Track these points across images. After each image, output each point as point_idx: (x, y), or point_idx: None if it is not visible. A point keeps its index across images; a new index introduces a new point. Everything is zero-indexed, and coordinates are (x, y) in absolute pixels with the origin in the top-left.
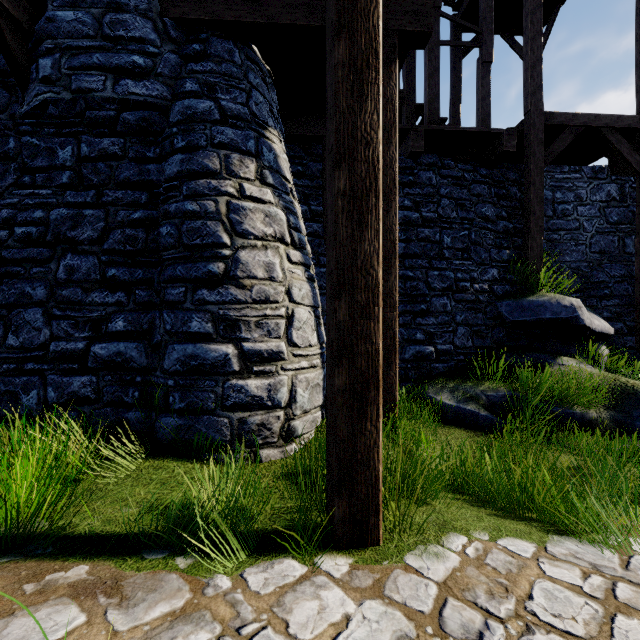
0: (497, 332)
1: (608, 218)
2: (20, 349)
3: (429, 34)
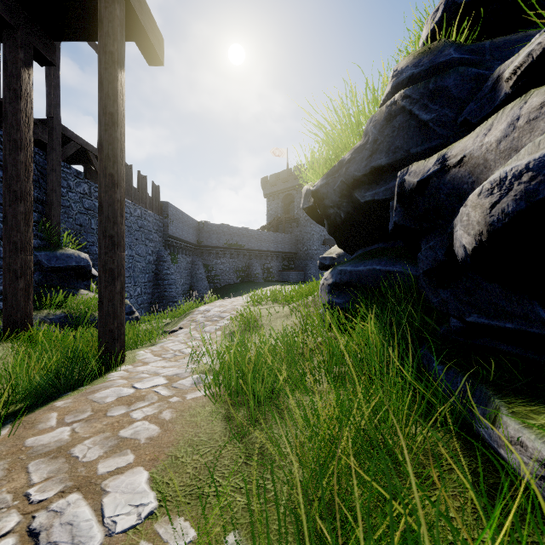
0: (38, 275)
1: (84, 205)
2: None
3: (53, 65)
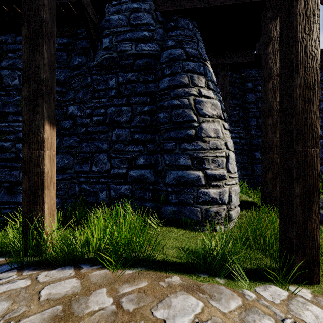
0: None
1: None
2: (97, 172)
3: None
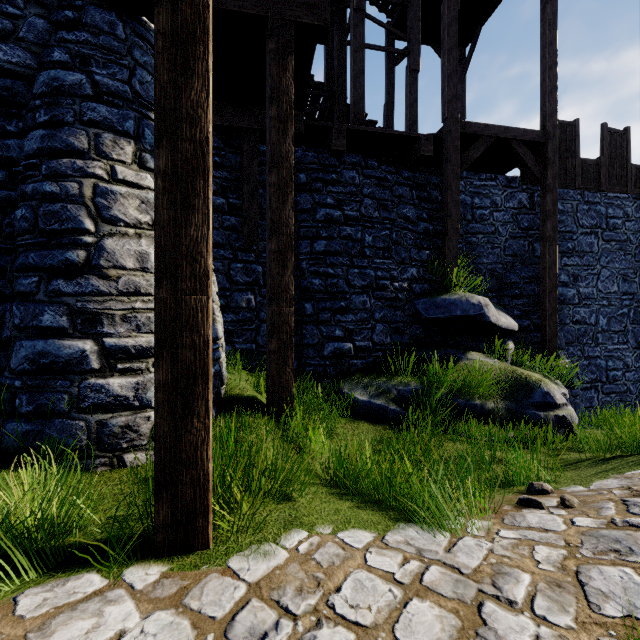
0: (415, 329)
1: (520, 224)
2: None
3: (327, 29)
